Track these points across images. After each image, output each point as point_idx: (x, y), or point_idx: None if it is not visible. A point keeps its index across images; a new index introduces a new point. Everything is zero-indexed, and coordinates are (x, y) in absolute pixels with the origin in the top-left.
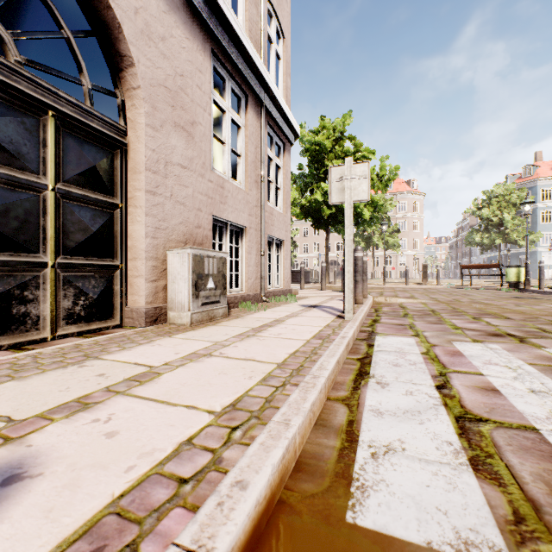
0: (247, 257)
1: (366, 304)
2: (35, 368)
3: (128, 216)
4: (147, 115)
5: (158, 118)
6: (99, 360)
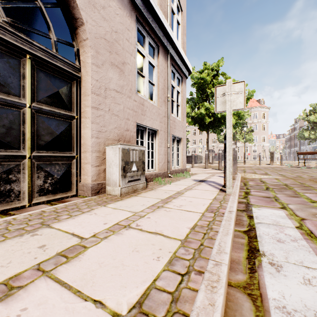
0: (158, 149)
1: (238, 180)
2: (1, 235)
3: (81, 124)
4: (92, 57)
5: (100, 59)
6: (48, 229)
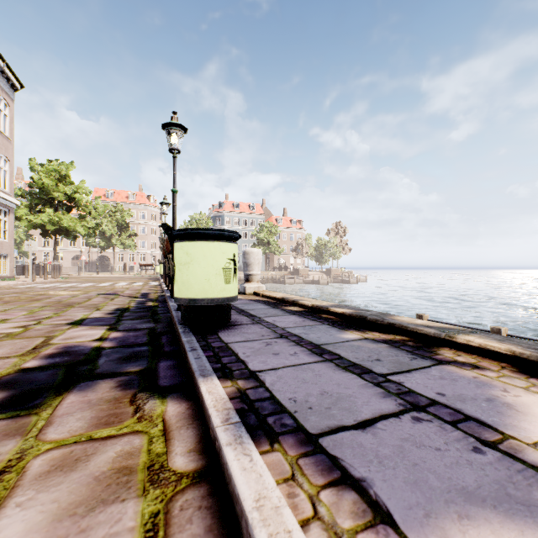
0: None
1: (48, 280)
2: None
3: None
4: None
5: None
6: None
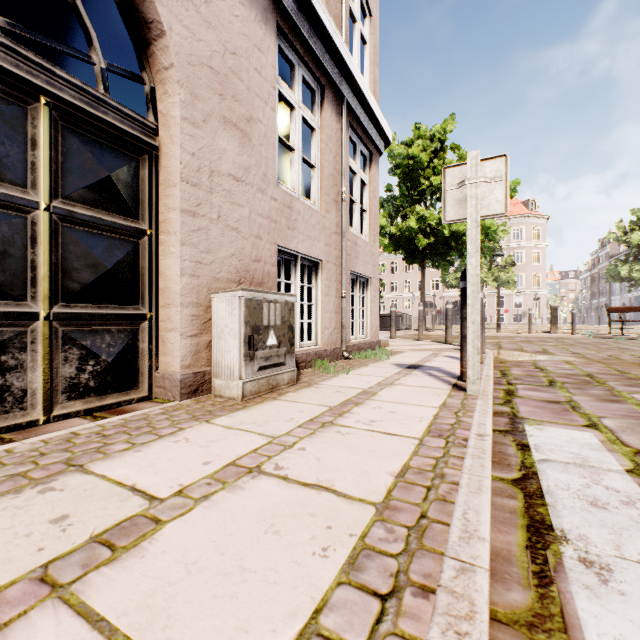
0: (323, 300)
1: (490, 365)
2: None
3: (160, 247)
4: (183, 104)
5: (199, 110)
6: (80, 476)
